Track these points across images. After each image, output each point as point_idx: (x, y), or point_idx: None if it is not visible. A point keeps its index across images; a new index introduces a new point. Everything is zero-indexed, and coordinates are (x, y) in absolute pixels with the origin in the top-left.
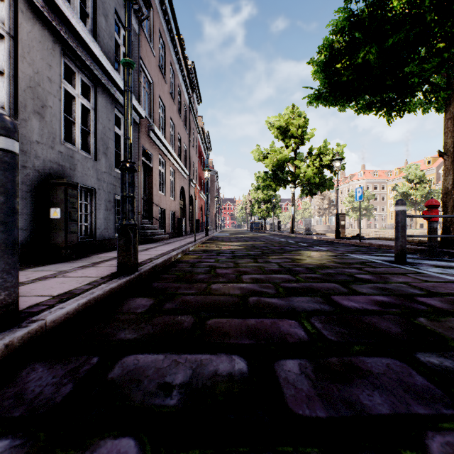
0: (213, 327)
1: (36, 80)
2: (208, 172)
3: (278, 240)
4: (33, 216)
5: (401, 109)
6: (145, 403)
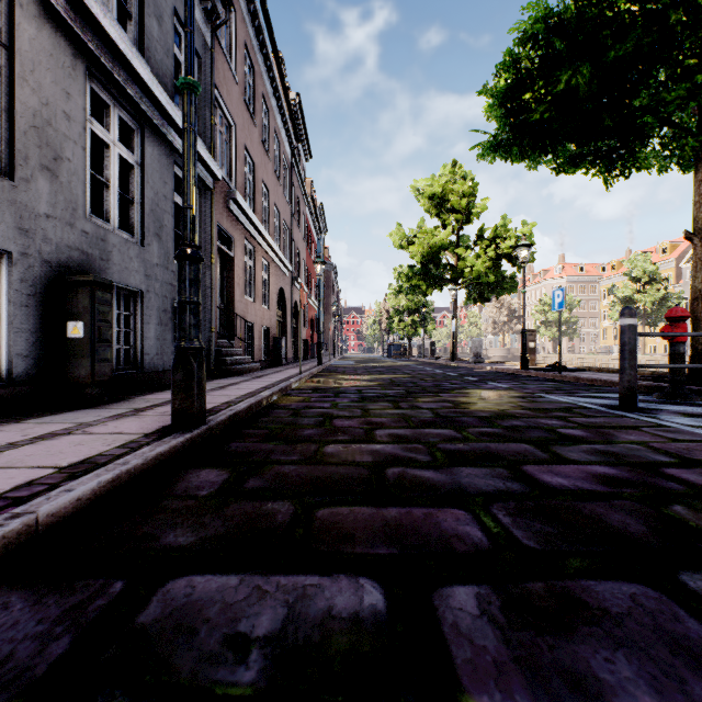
0: (326, 523)
1: (45, 116)
2: (321, 266)
3: (431, 372)
4: (40, 335)
5: (626, 165)
6: (199, 679)
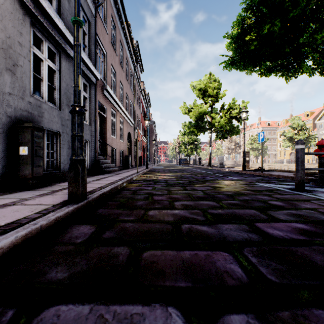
0: (147, 262)
1: (8, 43)
2: (148, 121)
3: (200, 172)
4: (5, 153)
5: (295, 71)
6: None
